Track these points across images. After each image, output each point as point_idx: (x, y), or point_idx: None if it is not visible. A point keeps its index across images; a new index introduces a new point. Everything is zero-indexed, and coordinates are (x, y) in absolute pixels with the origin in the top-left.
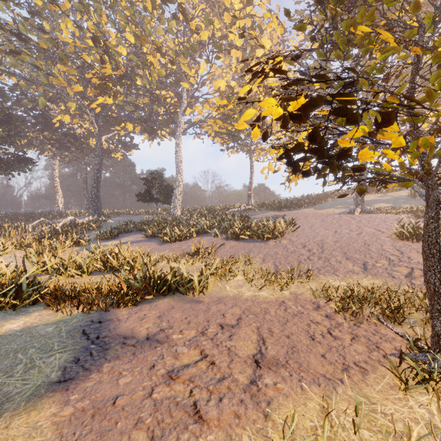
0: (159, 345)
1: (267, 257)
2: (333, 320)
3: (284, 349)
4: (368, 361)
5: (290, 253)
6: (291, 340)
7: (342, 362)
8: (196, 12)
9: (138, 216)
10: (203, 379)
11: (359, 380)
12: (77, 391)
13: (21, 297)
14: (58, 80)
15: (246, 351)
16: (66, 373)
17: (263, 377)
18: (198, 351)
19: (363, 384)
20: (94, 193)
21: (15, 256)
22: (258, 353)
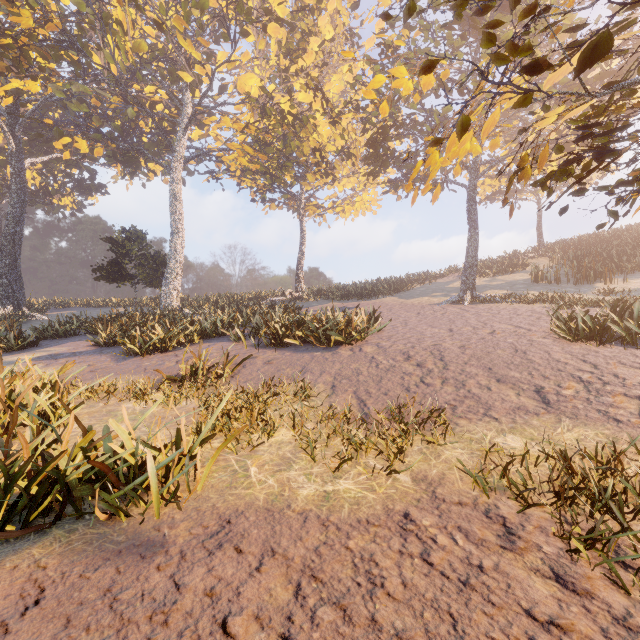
0: None
1: (340, 381)
2: (590, 596)
3: None
4: None
5: (384, 372)
6: None
7: None
8: None
9: (102, 308)
10: None
11: None
12: None
13: None
14: None
15: None
16: None
17: None
18: None
19: None
20: (5, 264)
21: None
22: None
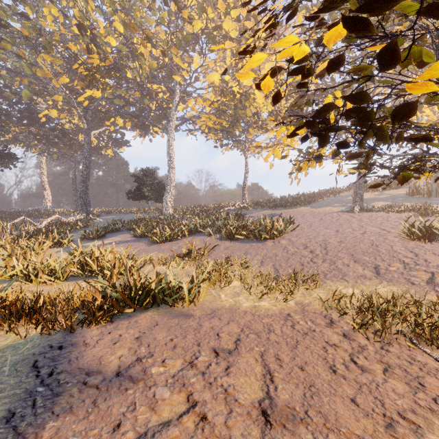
0: (132, 385)
1: (266, 259)
2: (354, 340)
3: (299, 388)
4: (417, 409)
5: (291, 255)
6: (307, 374)
7: (381, 412)
8: (188, 3)
9: (129, 214)
10: None
11: None
12: None
13: None
14: (42, 70)
15: (249, 394)
16: None
17: None
18: (183, 396)
19: None
20: (82, 190)
21: None
22: (266, 397)
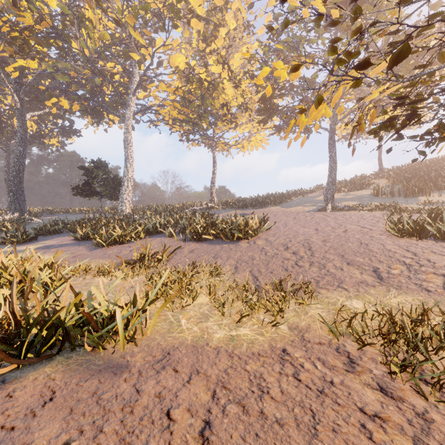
0: None
1: (241, 263)
2: (402, 400)
3: None
4: None
5: (270, 258)
6: None
7: None
8: None
9: (78, 214)
10: None
11: None
12: None
13: None
14: None
15: None
16: None
17: None
18: None
19: None
20: (13, 184)
21: None
22: None
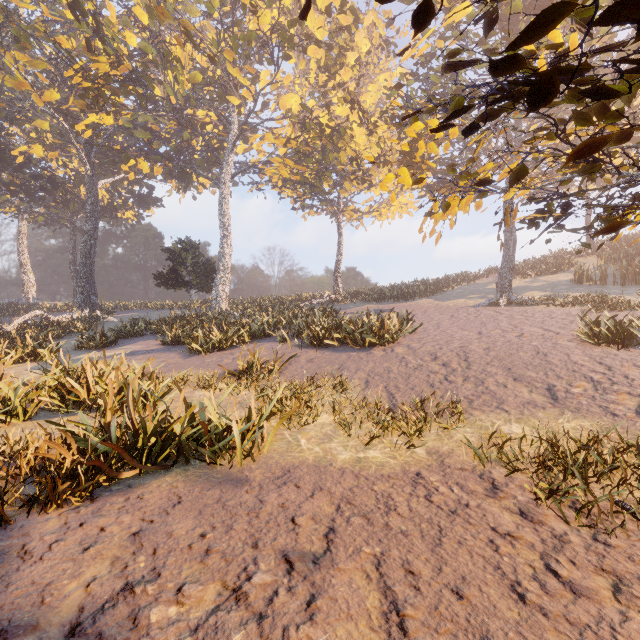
0: None
1: (373, 377)
2: (541, 524)
3: None
4: None
5: (412, 370)
6: (471, 607)
7: None
8: None
9: (160, 311)
10: None
11: None
12: None
13: None
14: (14, 78)
15: None
16: None
17: None
18: None
19: None
20: (83, 273)
21: None
22: None
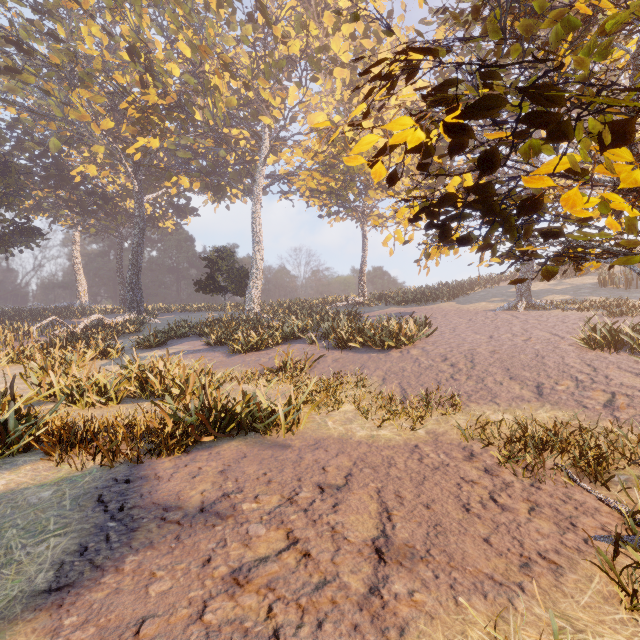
0: (220, 522)
1: (389, 375)
2: (497, 476)
3: (422, 527)
4: (562, 550)
5: (424, 370)
6: (433, 512)
7: (518, 552)
8: (282, 13)
9: (197, 313)
10: (291, 584)
11: (550, 586)
12: (77, 608)
13: (5, 440)
14: (78, 112)
15: (361, 533)
16: (62, 575)
17: (390, 581)
18: (282, 533)
19: (558, 592)
20: (131, 279)
21: (4, 375)
22: (381, 535)
